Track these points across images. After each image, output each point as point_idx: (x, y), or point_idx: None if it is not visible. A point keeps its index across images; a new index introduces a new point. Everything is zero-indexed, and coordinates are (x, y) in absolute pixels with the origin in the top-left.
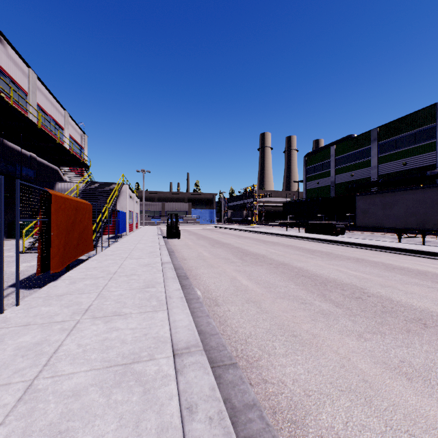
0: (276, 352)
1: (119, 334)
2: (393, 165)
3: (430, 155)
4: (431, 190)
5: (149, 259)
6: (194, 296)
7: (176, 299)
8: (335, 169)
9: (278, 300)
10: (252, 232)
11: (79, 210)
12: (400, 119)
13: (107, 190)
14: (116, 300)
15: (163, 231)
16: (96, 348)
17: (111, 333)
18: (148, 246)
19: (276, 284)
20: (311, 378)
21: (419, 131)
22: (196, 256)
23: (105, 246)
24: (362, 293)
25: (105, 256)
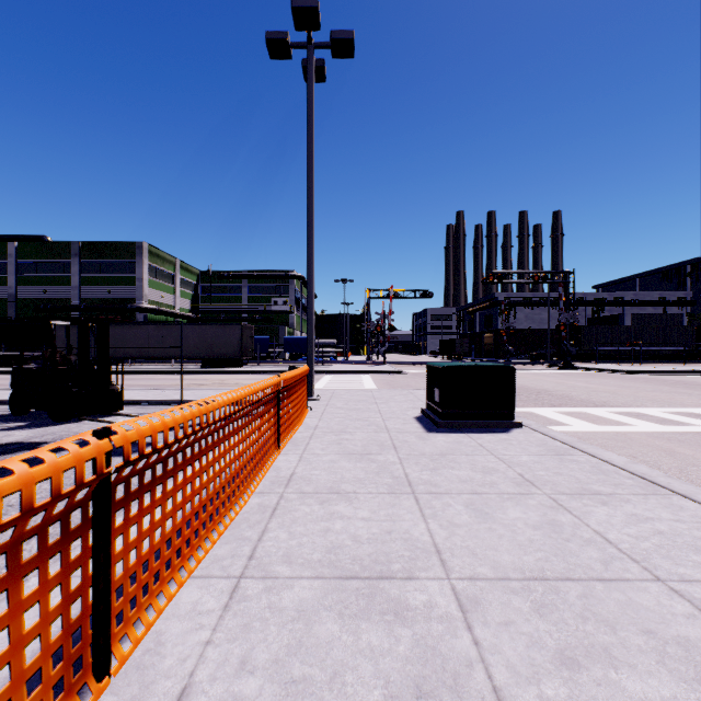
0: None
1: None
2: (98, 291)
3: (132, 288)
4: (121, 328)
5: None
6: None
7: None
8: (18, 277)
9: None
10: None
11: None
12: (105, 242)
13: None
14: None
15: None
16: None
17: None
18: None
19: None
20: None
21: (123, 262)
22: None
23: None
24: None
25: None
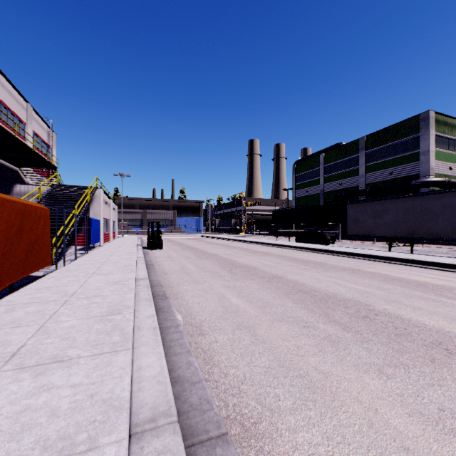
0: (281, 405)
1: (50, 397)
2: (379, 175)
3: (414, 164)
4: (420, 198)
5: (121, 275)
6: (173, 323)
7: (146, 331)
8: (324, 177)
9: (275, 324)
10: (241, 241)
11: (29, 215)
12: (386, 128)
13: (77, 194)
14: (62, 335)
15: (144, 241)
16: (4, 429)
17: (39, 397)
18: (124, 258)
19: (271, 302)
20: (334, 450)
21: (404, 141)
22: (178, 270)
23: (72, 258)
24: (368, 310)
25: (67, 272)
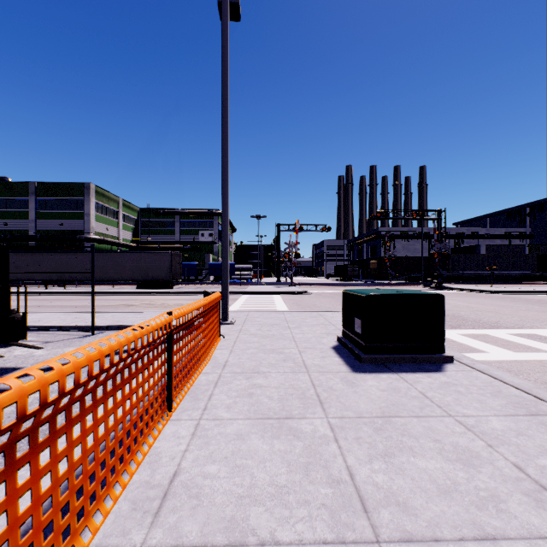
0: None
1: None
2: (51, 224)
3: (81, 222)
4: (66, 254)
5: None
6: None
7: None
8: None
9: None
10: None
11: None
12: (58, 183)
13: None
14: None
15: None
16: None
17: None
18: None
19: None
20: None
21: (73, 200)
22: None
23: None
24: None
25: None
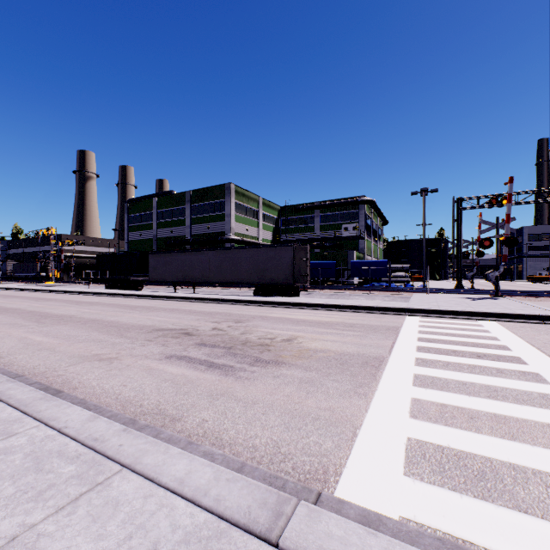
0: None
1: None
2: (201, 228)
3: (223, 223)
4: (189, 254)
5: None
6: None
7: None
8: (158, 222)
9: None
10: (37, 291)
11: None
12: (205, 188)
13: None
14: None
15: None
16: None
17: None
18: None
19: (4, 321)
20: None
21: (217, 202)
22: None
23: None
24: (70, 317)
25: None
